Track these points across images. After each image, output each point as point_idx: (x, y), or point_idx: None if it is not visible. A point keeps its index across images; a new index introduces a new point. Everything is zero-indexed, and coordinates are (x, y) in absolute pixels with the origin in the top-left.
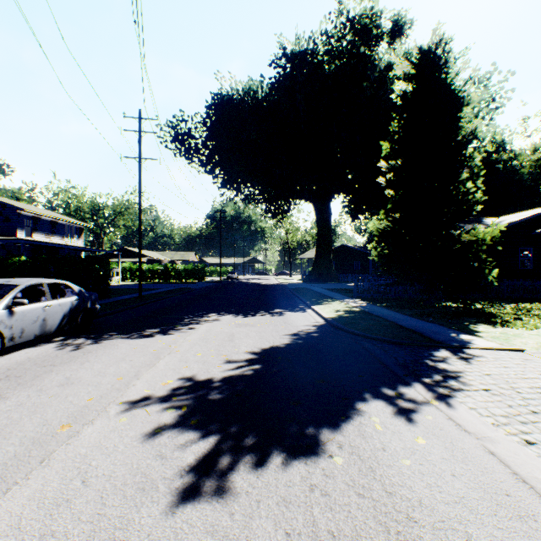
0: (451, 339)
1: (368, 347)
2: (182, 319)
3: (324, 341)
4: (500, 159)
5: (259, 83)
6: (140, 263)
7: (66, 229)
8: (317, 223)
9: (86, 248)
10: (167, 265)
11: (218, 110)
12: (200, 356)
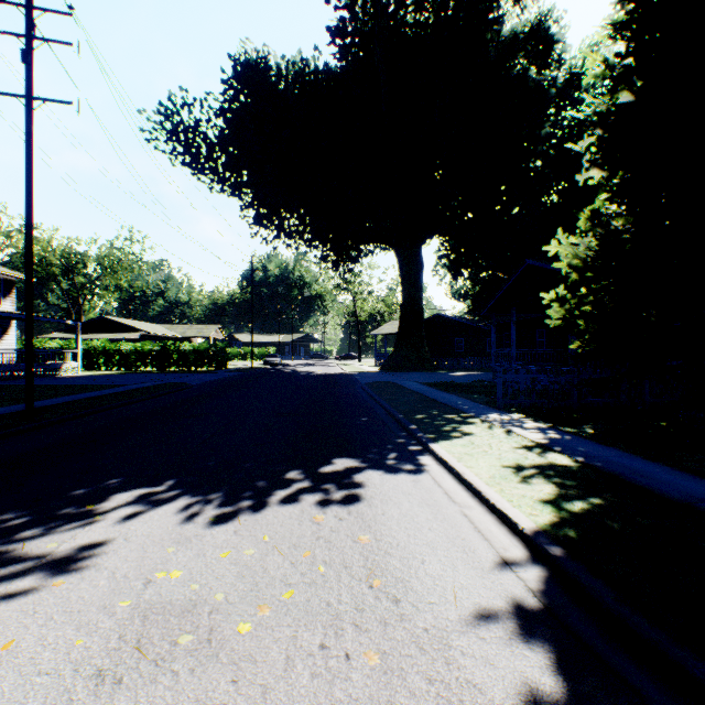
0: None
1: None
2: None
3: None
4: None
5: (313, 59)
6: (29, 334)
7: None
8: (401, 280)
9: (1, 313)
10: (166, 343)
11: (241, 83)
12: None
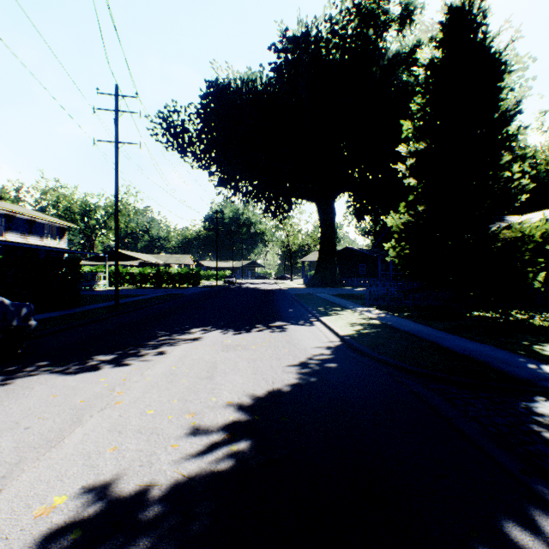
0: (537, 375)
1: (420, 392)
2: (153, 338)
3: (348, 378)
4: (515, 155)
5: (259, 73)
6: (117, 265)
7: (47, 229)
8: (320, 224)
9: (66, 250)
10: (159, 268)
11: (213, 99)
12: (151, 415)
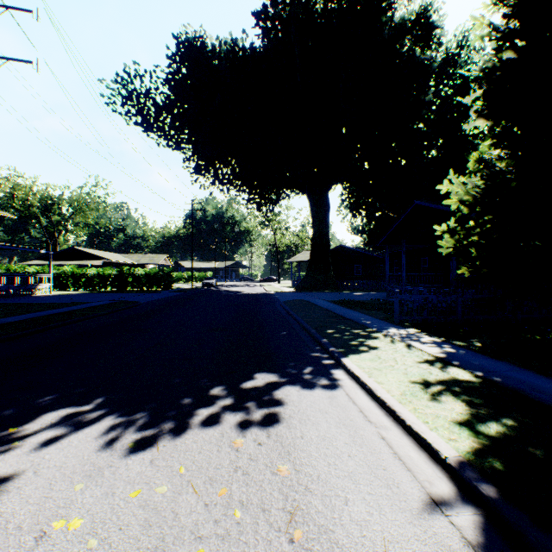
0: None
1: None
2: None
3: None
4: None
5: (241, 40)
6: None
7: None
8: (312, 218)
9: None
10: (123, 268)
11: (183, 57)
12: None
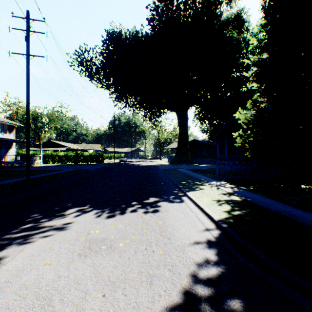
0: None
1: None
2: (16, 226)
3: None
4: None
5: (140, 30)
6: (28, 149)
7: (1, 126)
8: (178, 124)
9: (10, 140)
10: (77, 152)
11: (110, 42)
12: None
